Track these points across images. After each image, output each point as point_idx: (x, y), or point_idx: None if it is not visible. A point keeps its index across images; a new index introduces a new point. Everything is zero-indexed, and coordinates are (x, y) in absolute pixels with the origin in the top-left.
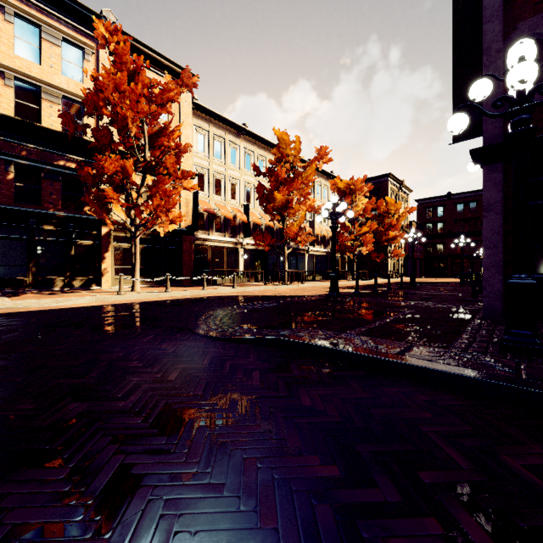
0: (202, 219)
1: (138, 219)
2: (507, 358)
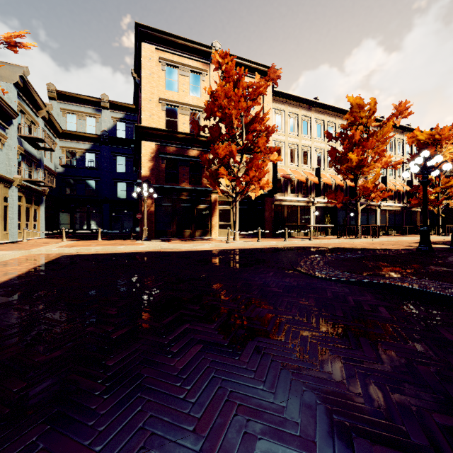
0: (279, 183)
1: (238, 187)
2: None
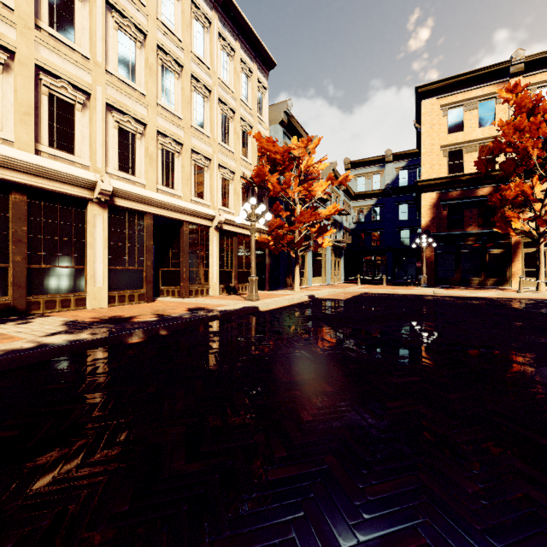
0: None
1: (541, 228)
2: None
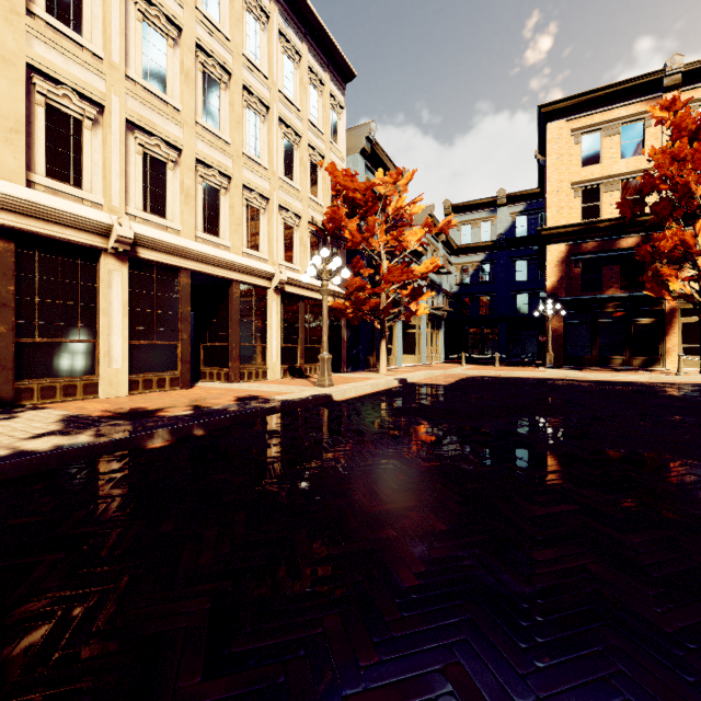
0: None
1: None
2: None
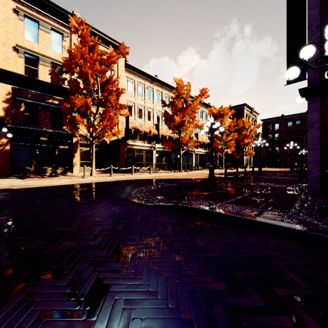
0: (131, 133)
1: (94, 133)
2: (325, 219)
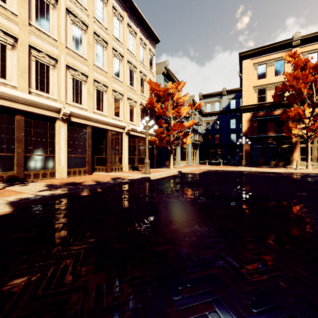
0: None
1: (309, 133)
2: None
